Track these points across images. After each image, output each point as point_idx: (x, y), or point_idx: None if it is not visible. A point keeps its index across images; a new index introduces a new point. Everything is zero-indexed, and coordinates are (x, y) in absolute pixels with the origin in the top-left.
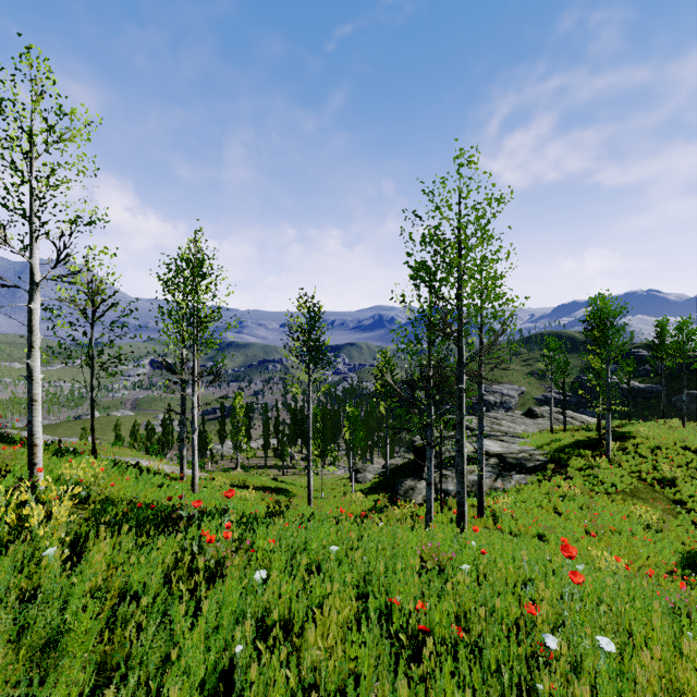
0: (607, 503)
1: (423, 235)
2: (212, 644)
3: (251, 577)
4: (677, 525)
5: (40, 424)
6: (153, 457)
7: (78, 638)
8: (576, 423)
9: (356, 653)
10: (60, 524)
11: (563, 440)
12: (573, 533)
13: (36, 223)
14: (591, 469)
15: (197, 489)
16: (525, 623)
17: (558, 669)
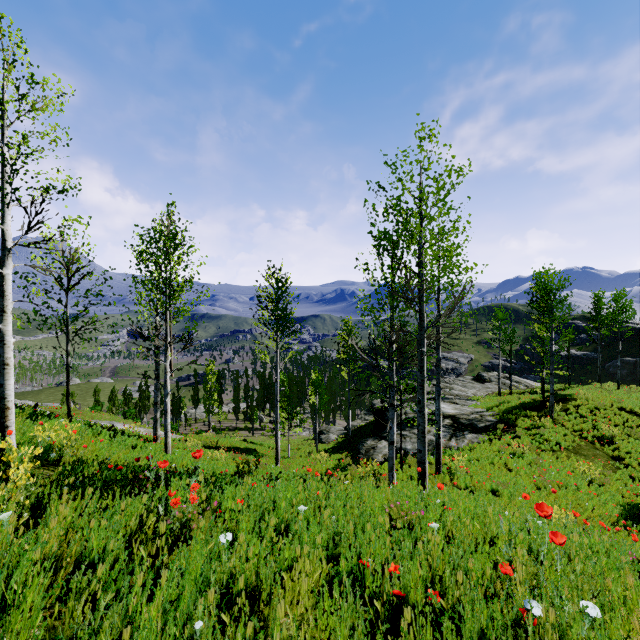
0: (552, 460)
1: (386, 205)
2: (170, 621)
3: (217, 540)
4: (617, 479)
5: (12, 387)
6: (129, 421)
7: (23, 614)
8: (521, 386)
9: (328, 622)
10: (19, 487)
11: (511, 402)
12: (524, 488)
13: (8, 190)
14: (537, 429)
15: (170, 450)
16: (501, 584)
17: (546, 639)
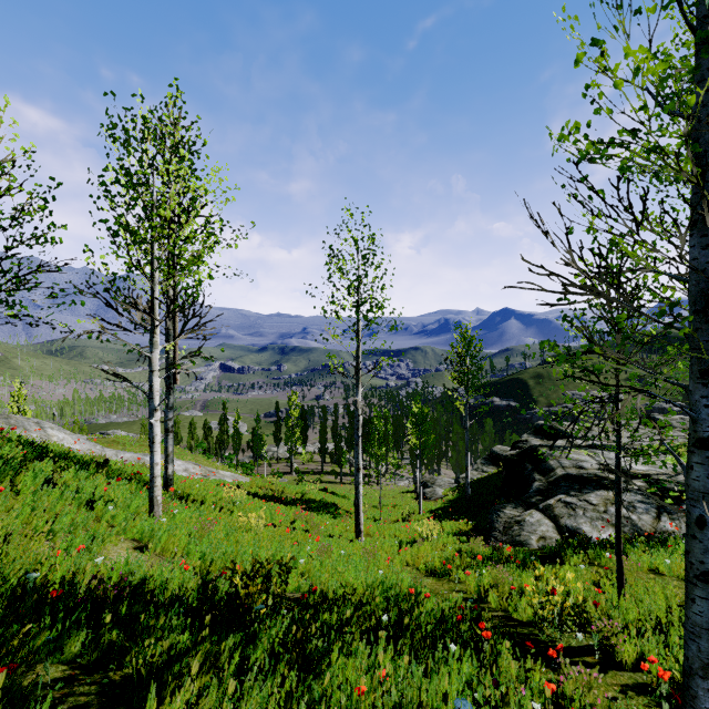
0: None
1: None
2: None
3: None
4: None
5: None
6: (200, 457)
7: None
8: None
9: None
10: None
11: None
12: None
13: None
14: None
15: (159, 511)
16: None
17: None
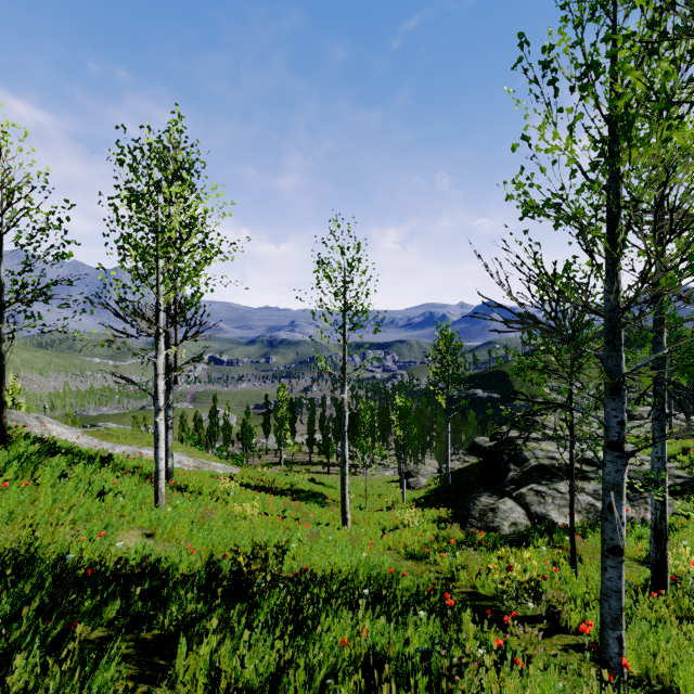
0: None
1: None
2: None
3: None
4: None
5: None
6: (191, 448)
7: None
8: None
9: None
10: None
11: None
12: None
13: None
14: None
15: (163, 501)
16: None
17: None
